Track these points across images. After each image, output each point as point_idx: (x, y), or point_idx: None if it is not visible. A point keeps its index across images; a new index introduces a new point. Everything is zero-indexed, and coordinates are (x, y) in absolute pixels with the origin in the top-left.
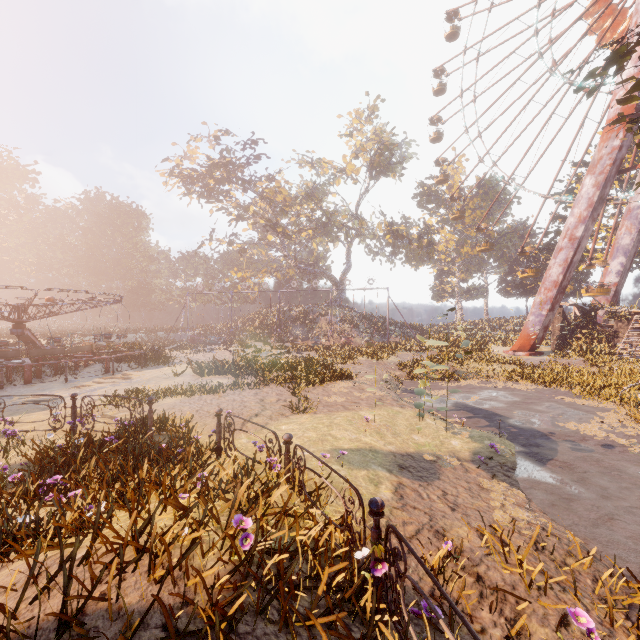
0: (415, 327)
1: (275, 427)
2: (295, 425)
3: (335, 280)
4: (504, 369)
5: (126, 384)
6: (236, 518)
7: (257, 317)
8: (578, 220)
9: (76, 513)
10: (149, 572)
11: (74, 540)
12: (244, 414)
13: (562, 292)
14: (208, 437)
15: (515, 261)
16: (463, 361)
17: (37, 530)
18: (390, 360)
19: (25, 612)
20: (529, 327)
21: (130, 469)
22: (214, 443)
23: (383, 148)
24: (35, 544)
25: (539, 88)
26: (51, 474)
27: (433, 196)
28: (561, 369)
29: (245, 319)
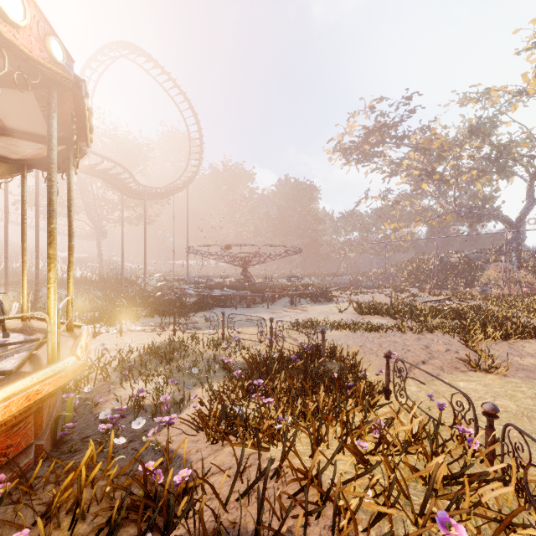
0: None
1: (449, 381)
2: (477, 385)
3: (509, 221)
4: None
5: (304, 314)
6: (439, 515)
7: (410, 264)
8: None
9: (270, 421)
10: (333, 531)
11: (269, 444)
12: (408, 358)
13: None
14: (373, 375)
15: None
16: None
17: (246, 424)
18: None
19: (232, 507)
20: None
21: (309, 392)
22: (382, 384)
23: None
24: (245, 434)
25: None
26: (256, 377)
27: None
28: None
29: (397, 266)
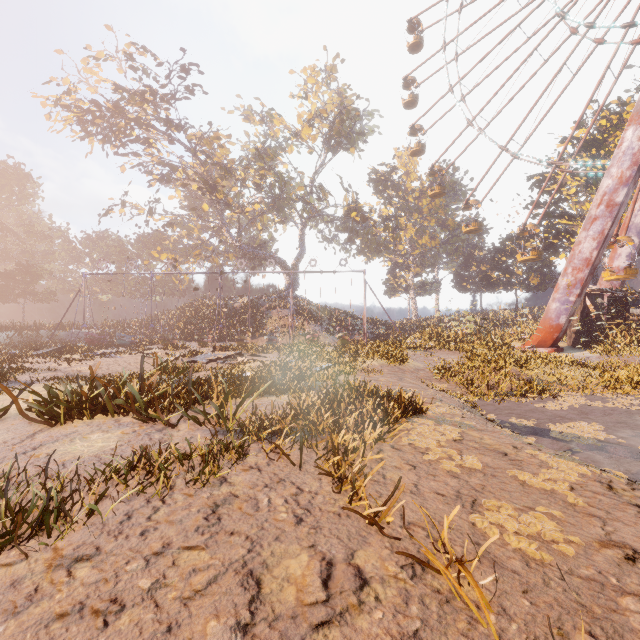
0: (378, 322)
1: None
2: None
3: (287, 267)
4: (583, 373)
5: None
6: None
7: (188, 310)
8: (619, 182)
9: None
10: None
11: None
12: None
13: (592, 273)
14: None
15: (469, 255)
16: (525, 363)
17: None
18: (411, 364)
19: None
20: (552, 317)
21: None
22: None
23: (345, 113)
24: None
25: (547, 34)
26: None
27: (390, 181)
28: (638, 370)
29: (171, 313)
